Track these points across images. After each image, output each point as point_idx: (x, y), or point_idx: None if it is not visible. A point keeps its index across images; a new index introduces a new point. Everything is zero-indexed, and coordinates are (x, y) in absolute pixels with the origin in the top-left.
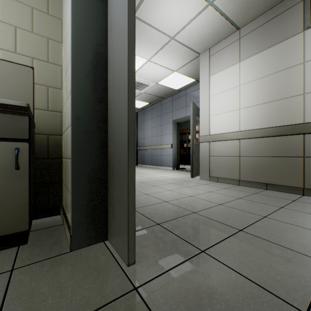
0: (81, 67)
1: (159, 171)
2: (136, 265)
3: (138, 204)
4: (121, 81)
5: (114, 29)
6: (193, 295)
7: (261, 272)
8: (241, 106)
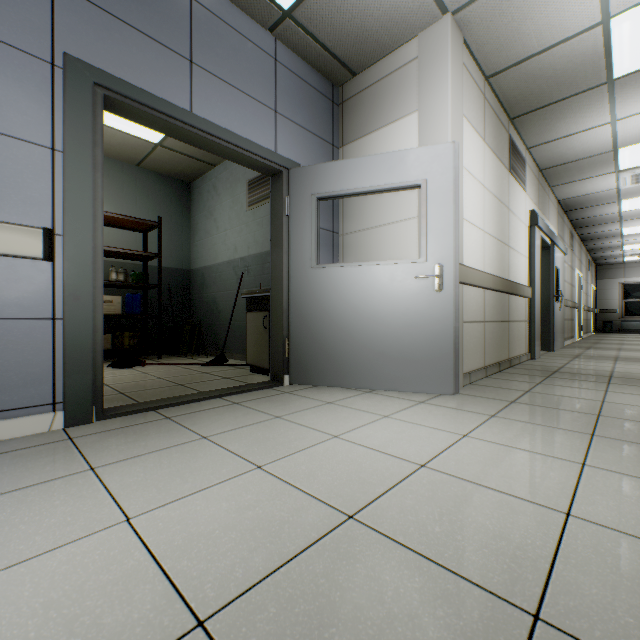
0: None
1: (138, 466)
2: None
3: None
4: None
5: None
6: None
7: None
8: (485, 226)
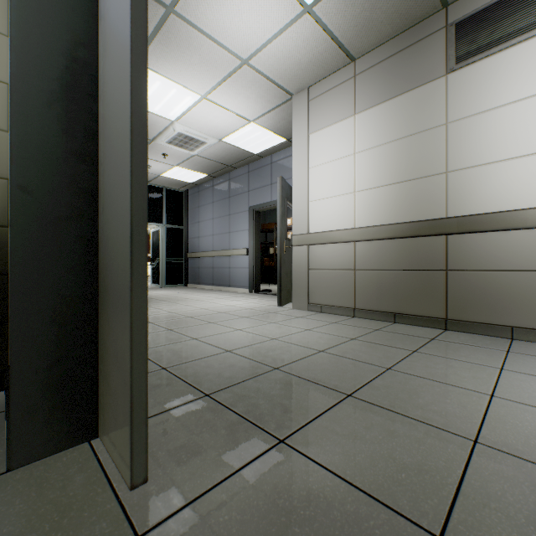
0: (36, 84)
1: (224, 295)
2: (149, 484)
3: (175, 358)
4: (120, 120)
5: (110, 16)
6: (253, 533)
7: (375, 470)
8: (357, 187)
